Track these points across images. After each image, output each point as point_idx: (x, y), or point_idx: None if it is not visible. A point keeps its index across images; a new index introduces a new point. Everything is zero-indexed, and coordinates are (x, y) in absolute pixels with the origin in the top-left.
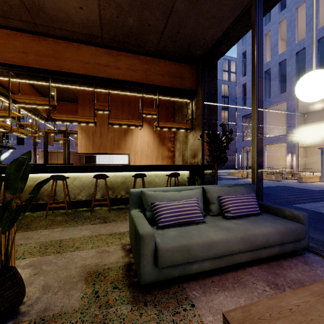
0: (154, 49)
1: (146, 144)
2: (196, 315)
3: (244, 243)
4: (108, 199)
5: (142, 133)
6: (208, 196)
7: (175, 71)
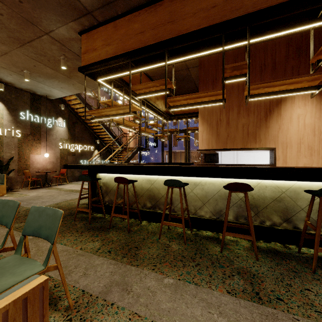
0: None
1: (309, 128)
2: None
3: None
4: (253, 233)
5: (300, 111)
6: None
7: None
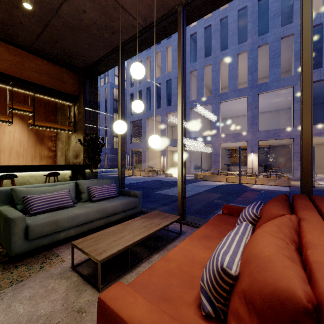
0: (29, 45)
1: (18, 141)
2: (59, 259)
3: (100, 213)
4: None
5: (11, 128)
6: (80, 188)
7: (56, 73)
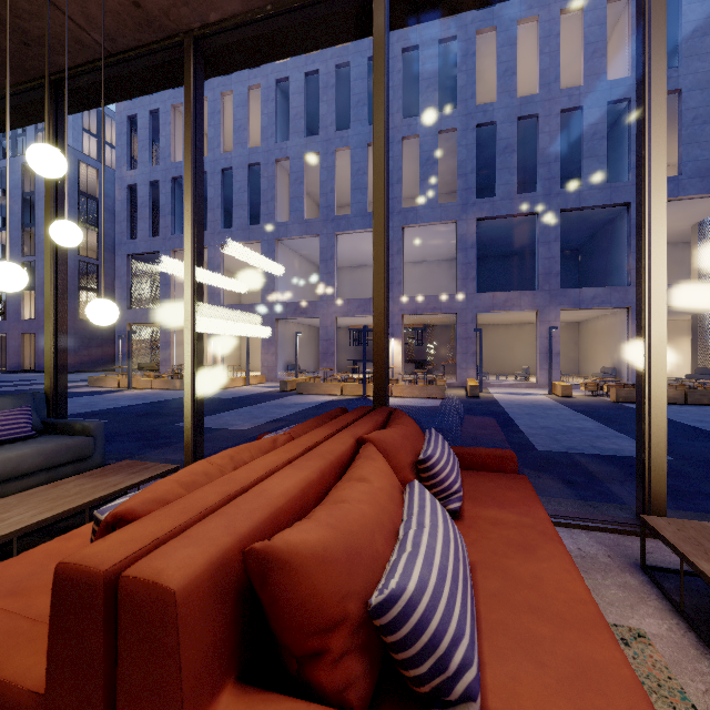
0: None
1: None
2: None
3: None
4: None
5: None
6: None
7: None
